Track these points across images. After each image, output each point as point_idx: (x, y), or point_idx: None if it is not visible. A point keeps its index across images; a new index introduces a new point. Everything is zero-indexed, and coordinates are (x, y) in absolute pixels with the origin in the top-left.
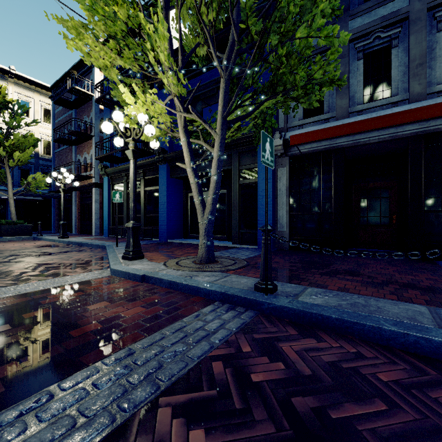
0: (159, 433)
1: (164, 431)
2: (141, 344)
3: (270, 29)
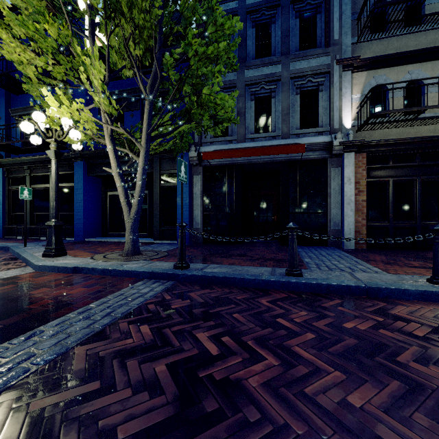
0: (123, 330)
1: (126, 329)
2: (95, 304)
3: (185, 80)
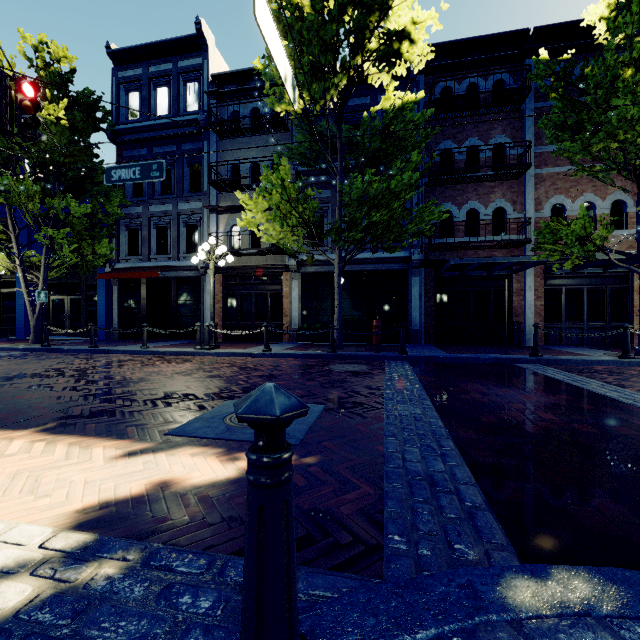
0: None
1: None
2: None
3: (55, 243)
